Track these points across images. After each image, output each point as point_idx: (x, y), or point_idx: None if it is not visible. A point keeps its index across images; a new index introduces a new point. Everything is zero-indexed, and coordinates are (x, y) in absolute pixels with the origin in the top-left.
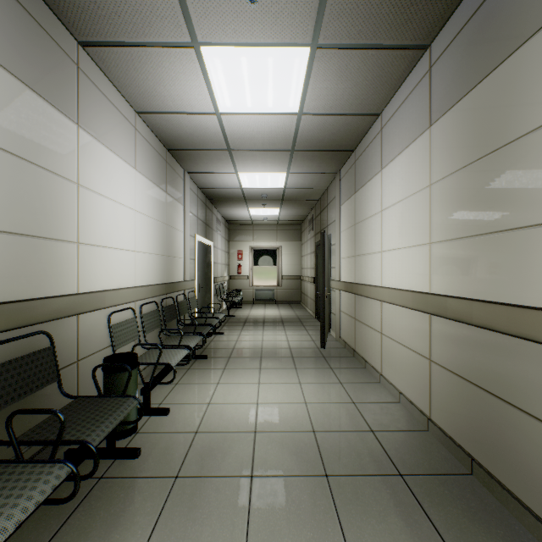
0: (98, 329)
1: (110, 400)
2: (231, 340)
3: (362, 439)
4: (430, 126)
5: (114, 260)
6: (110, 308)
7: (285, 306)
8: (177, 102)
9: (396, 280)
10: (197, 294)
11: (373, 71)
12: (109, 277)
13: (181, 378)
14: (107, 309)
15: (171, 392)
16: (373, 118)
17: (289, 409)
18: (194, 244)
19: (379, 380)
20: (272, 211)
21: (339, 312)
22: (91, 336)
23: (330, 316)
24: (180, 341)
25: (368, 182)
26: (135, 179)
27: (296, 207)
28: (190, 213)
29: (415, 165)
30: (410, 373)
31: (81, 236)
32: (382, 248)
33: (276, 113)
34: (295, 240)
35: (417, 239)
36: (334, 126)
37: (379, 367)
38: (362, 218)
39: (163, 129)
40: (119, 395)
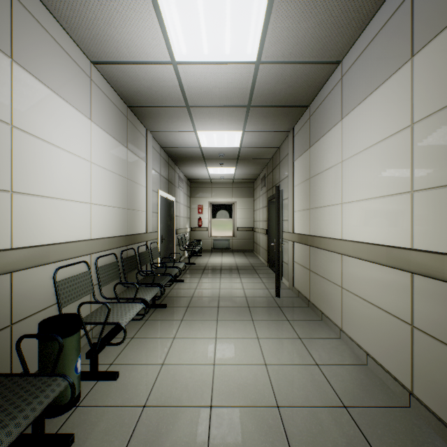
0: (41, 286)
1: (32, 382)
2: (190, 287)
3: (336, 419)
4: (412, 56)
5: (64, 212)
6: (58, 263)
7: (240, 255)
8: (131, 48)
9: (362, 233)
10: (160, 244)
11: (341, 3)
12: (57, 230)
13: (138, 332)
14: (54, 264)
15: (125, 349)
16: (332, 66)
17: (248, 373)
18: (157, 198)
19: (340, 336)
20: (228, 170)
21: (292, 262)
22: (32, 295)
23: (282, 265)
24: (136, 295)
25: (325, 134)
26: (90, 130)
27: (250, 166)
28: (152, 170)
29: (389, 106)
30: (381, 336)
31: (17, 184)
32: (343, 200)
33: (233, 62)
34: (248, 197)
35: (391, 187)
36: (292, 77)
37: (339, 321)
38: (317, 171)
39: (121, 83)
40: (46, 373)
